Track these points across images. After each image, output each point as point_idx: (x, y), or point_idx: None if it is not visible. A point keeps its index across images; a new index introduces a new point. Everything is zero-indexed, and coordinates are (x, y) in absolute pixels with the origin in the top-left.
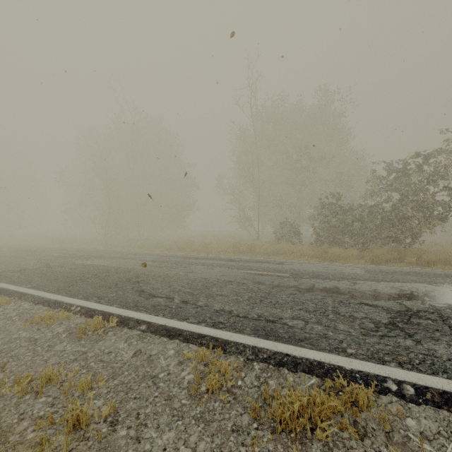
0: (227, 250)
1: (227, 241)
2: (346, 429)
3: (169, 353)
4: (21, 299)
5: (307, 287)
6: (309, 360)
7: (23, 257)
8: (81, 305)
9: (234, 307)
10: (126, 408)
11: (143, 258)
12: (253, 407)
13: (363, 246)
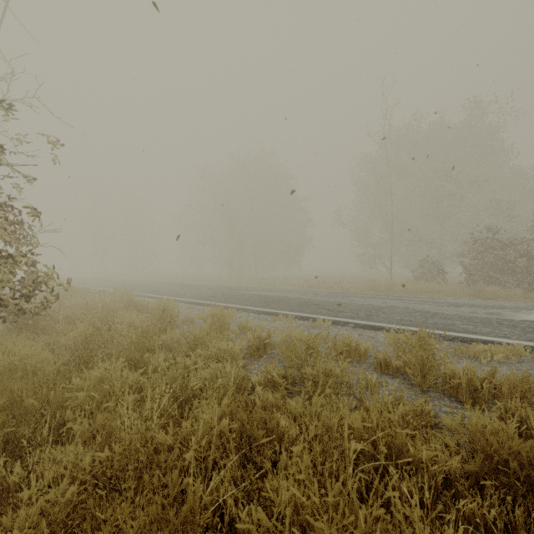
0: (361, 289)
1: (354, 281)
2: (511, 360)
3: (381, 335)
4: (243, 311)
5: (469, 311)
6: (483, 340)
7: (194, 289)
8: (294, 314)
9: (411, 318)
10: (379, 348)
11: (293, 292)
12: (454, 348)
13: (529, 286)
